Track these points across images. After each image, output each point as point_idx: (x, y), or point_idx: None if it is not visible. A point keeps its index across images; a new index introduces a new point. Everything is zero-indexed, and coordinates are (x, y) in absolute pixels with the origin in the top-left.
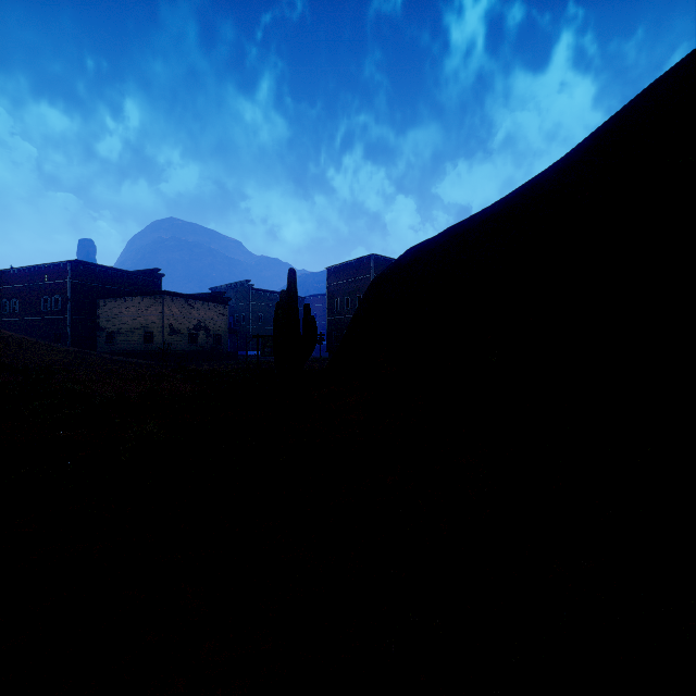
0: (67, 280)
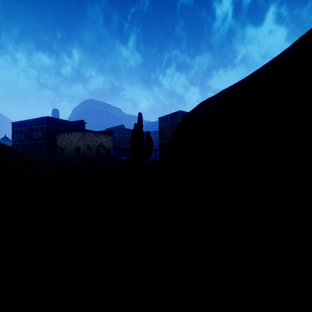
0: (44, 125)
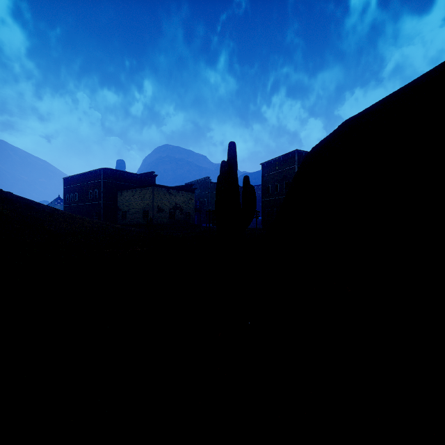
0: (101, 179)
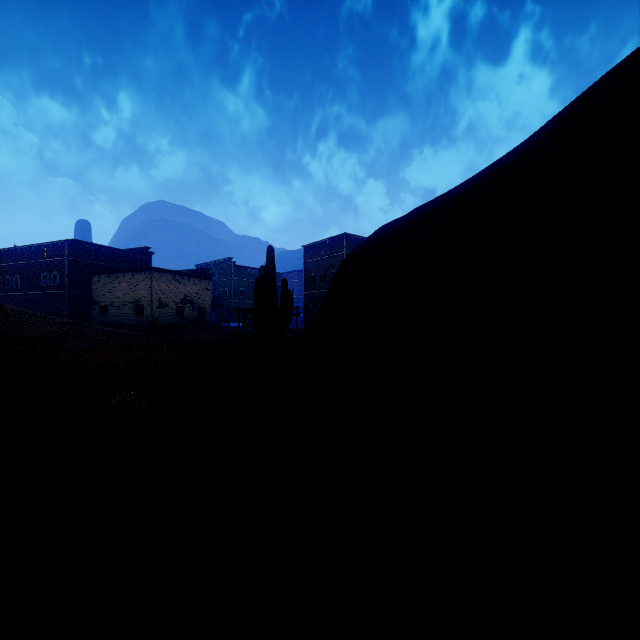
0: (65, 257)
